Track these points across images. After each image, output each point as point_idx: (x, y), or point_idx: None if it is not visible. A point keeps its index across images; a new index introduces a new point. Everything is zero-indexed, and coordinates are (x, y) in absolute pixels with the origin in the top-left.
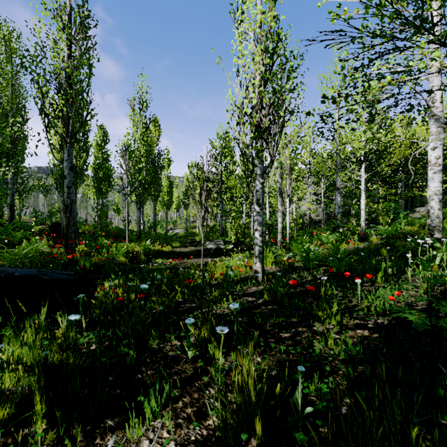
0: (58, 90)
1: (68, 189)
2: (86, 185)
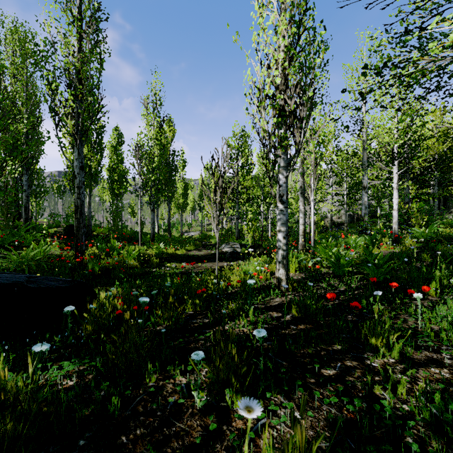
0: (68, 86)
1: (78, 189)
2: (102, 188)
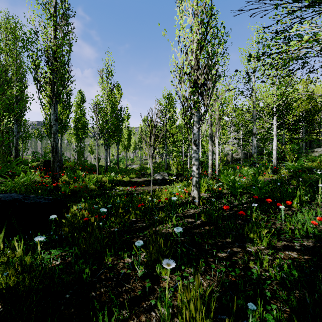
0: (47, 63)
1: (54, 135)
2: (70, 133)
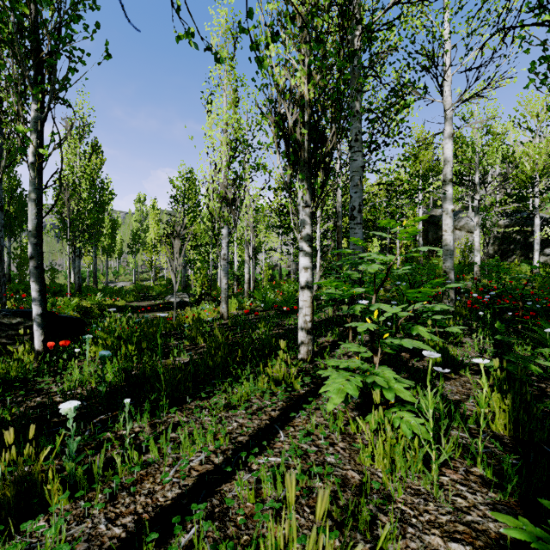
0: None
1: None
2: None
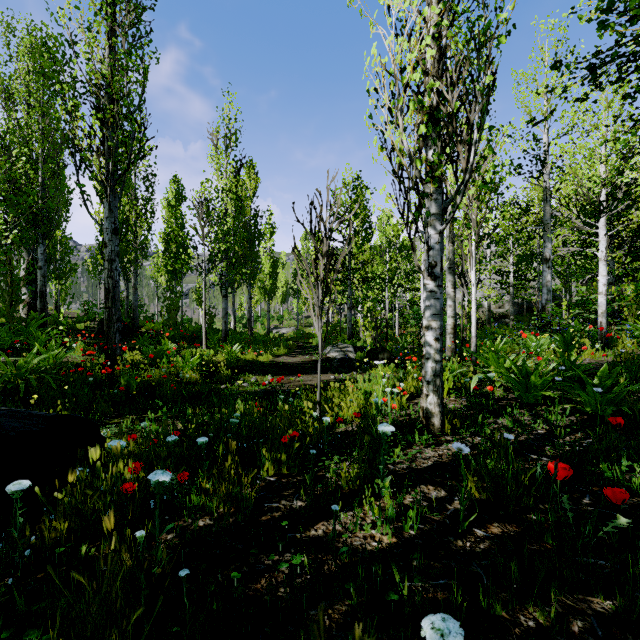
0: (94, 108)
1: (109, 264)
2: (157, 265)
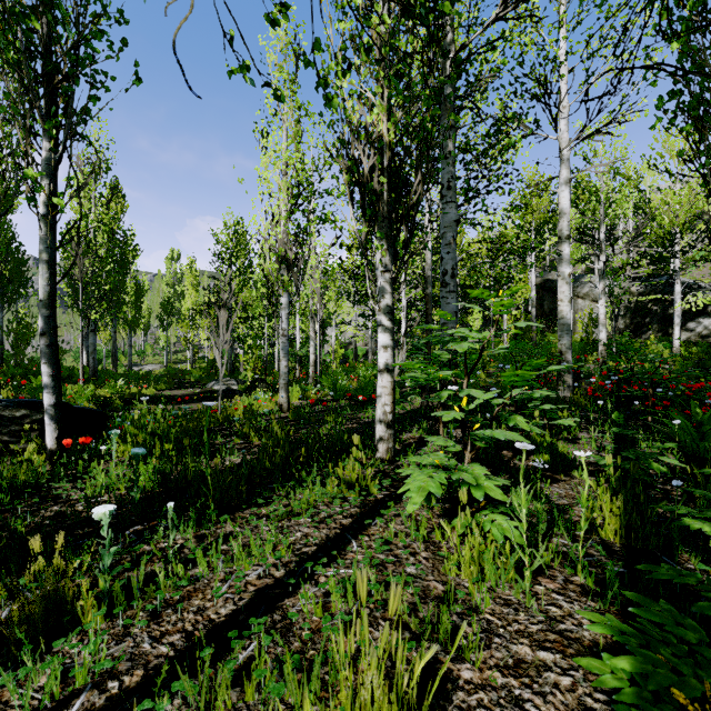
0: None
1: None
2: None
